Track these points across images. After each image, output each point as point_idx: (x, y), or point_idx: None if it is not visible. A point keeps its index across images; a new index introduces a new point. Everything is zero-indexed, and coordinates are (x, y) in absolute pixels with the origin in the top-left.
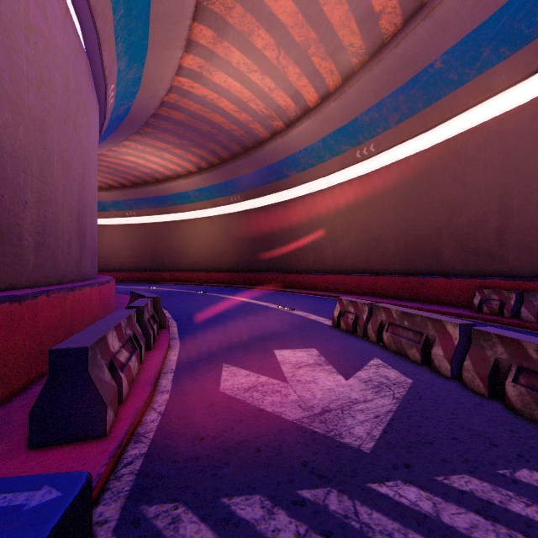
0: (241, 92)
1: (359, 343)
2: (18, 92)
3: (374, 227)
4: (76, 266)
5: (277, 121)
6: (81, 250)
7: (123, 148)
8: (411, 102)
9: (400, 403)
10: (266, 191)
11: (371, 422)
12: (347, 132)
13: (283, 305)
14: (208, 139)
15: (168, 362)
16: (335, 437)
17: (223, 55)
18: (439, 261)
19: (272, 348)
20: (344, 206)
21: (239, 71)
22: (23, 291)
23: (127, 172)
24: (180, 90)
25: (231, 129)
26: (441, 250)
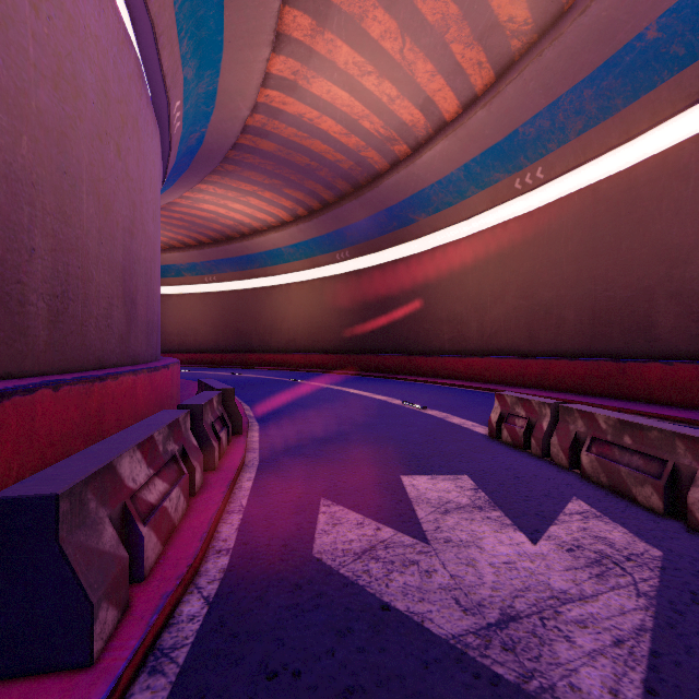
0: (350, 105)
1: (538, 468)
2: (18, 84)
3: (542, 288)
4: (120, 344)
5: (400, 144)
6: (129, 323)
7: (200, 193)
8: (604, 99)
9: (656, 607)
10: (384, 243)
11: (610, 657)
12: (501, 153)
13: (410, 400)
14: (306, 177)
15: (237, 492)
16: (544, 697)
17: (325, 52)
18: (649, 337)
19: (398, 472)
20: (495, 259)
21: (347, 76)
22: (17, 381)
23: (205, 226)
24: (268, 108)
25: (337, 161)
26: (654, 320)
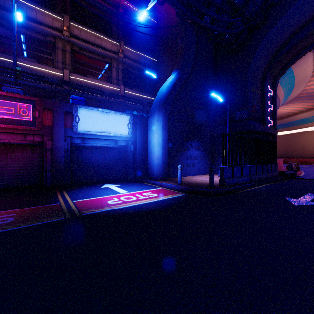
0: None
1: None
2: None
3: None
4: None
5: None
6: None
7: None
8: None
9: None
10: None
11: None
12: None
13: None
14: None
15: (301, 174)
16: None
17: None
18: None
19: None
20: None
21: None
22: None
23: None
24: (303, 90)
25: None
26: None
